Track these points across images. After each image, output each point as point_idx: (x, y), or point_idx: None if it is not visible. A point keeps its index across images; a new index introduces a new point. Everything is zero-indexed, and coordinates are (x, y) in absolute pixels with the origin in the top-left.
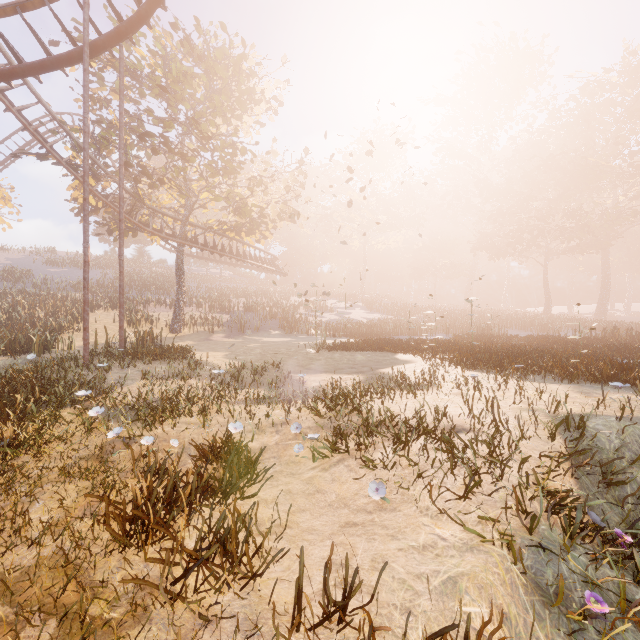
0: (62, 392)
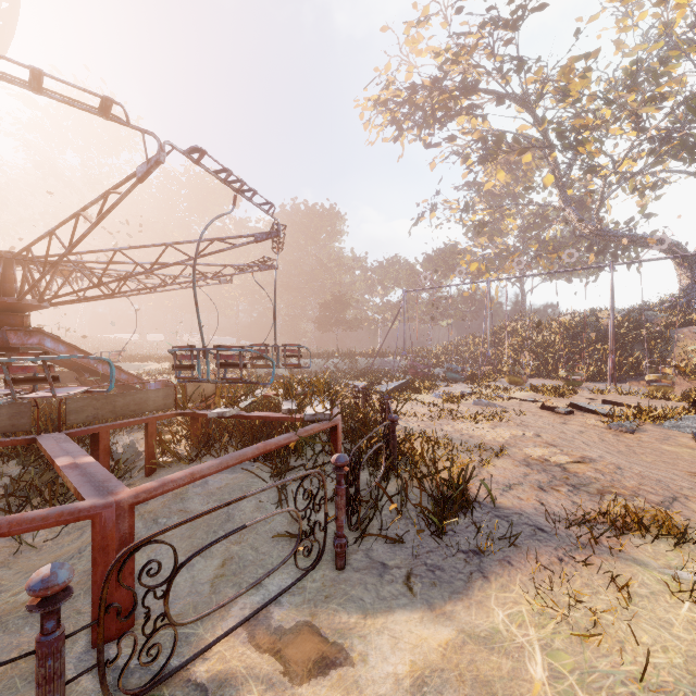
0: None
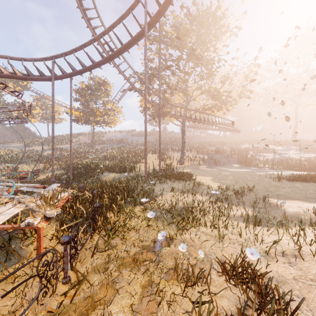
0: (135, 196)
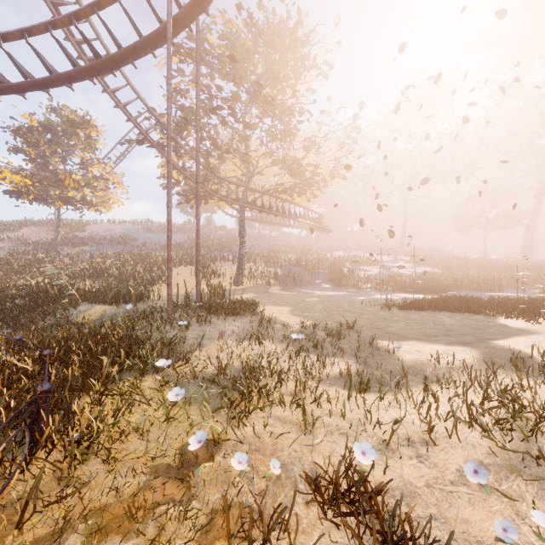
0: (145, 355)
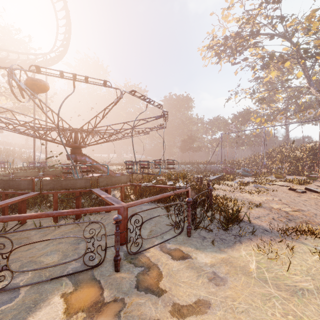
0: None
